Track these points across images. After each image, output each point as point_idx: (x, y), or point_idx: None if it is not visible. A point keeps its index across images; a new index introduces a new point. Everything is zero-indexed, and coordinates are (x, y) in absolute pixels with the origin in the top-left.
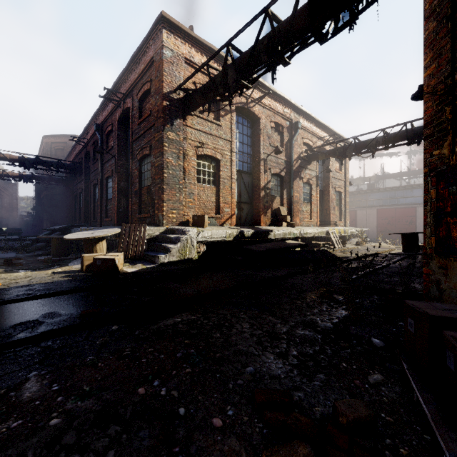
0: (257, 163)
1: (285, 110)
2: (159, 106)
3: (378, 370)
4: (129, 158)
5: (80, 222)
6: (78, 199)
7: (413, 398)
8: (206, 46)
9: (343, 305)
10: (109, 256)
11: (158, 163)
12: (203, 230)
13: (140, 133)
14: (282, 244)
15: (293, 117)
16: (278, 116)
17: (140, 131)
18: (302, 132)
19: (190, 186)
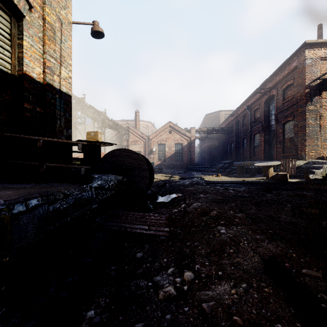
0: None
1: None
2: (302, 93)
3: None
4: (270, 121)
5: (231, 159)
6: (229, 147)
7: None
8: None
9: None
10: (283, 173)
11: (300, 125)
12: None
13: (284, 108)
14: None
15: None
16: None
17: (283, 107)
18: None
19: (324, 135)
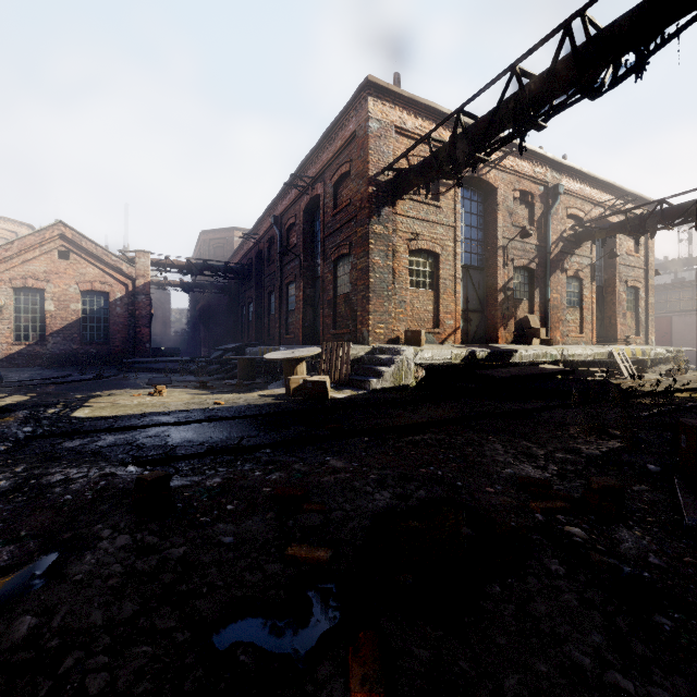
0: (492, 253)
1: (538, 169)
2: (363, 193)
3: (646, 485)
4: (316, 257)
5: (249, 340)
6: (246, 311)
7: (676, 501)
8: (422, 104)
9: (619, 439)
10: (319, 379)
11: (361, 266)
12: (422, 350)
13: (335, 227)
14: (533, 369)
15: (551, 178)
16: (525, 181)
17: (335, 225)
18: (565, 199)
19: (400, 292)
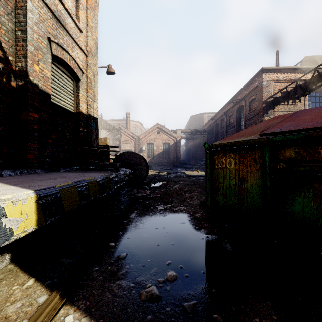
0: None
1: None
2: (260, 106)
3: None
4: (241, 126)
5: None
6: None
7: None
8: (286, 68)
9: None
10: None
11: None
12: None
13: (249, 117)
14: None
15: None
16: None
17: (249, 116)
18: None
19: None
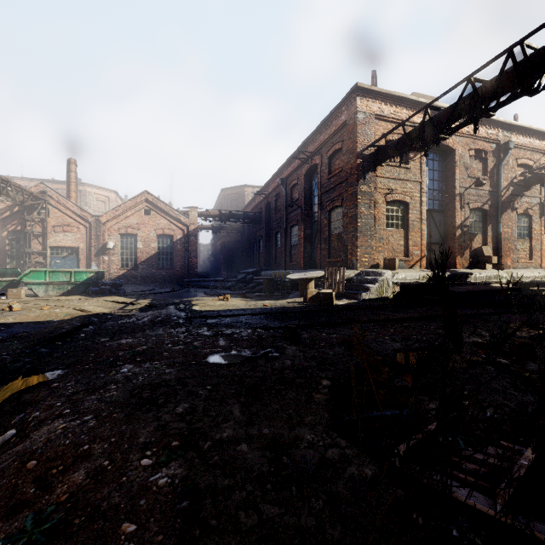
0: (451, 199)
1: (490, 131)
2: (353, 164)
3: None
4: (313, 207)
5: (260, 266)
6: (257, 245)
7: None
8: (396, 96)
9: None
10: (327, 291)
11: (351, 214)
12: (397, 273)
13: (330, 187)
14: (485, 287)
15: (502, 137)
16: (479, 141)
17: (329, 185)
18: (515, 151)
19: (379, 232)
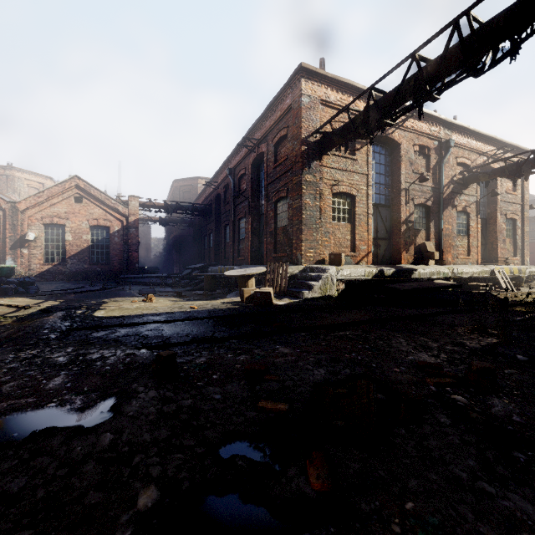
0: (397, 194)
1: (433, 128)
2: (297, 151)
3: (514, 369)
4: (261, 199)
5: (210, 261)
6: (207, 239)
7: None
8: (342, 82)
9: (496, 336)
10: (265, 290)
11: (296, 205)
12: (342, 269)
13: (276, 176)
14: (429, 284)
15: (443, 135)
16: (422, 137)
17: (275, 175)
18: (455, 150)
19: (325, 225)
